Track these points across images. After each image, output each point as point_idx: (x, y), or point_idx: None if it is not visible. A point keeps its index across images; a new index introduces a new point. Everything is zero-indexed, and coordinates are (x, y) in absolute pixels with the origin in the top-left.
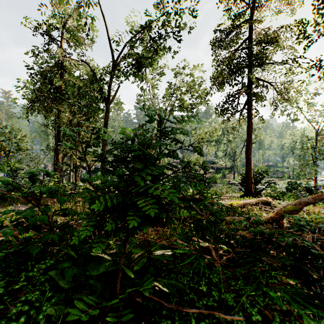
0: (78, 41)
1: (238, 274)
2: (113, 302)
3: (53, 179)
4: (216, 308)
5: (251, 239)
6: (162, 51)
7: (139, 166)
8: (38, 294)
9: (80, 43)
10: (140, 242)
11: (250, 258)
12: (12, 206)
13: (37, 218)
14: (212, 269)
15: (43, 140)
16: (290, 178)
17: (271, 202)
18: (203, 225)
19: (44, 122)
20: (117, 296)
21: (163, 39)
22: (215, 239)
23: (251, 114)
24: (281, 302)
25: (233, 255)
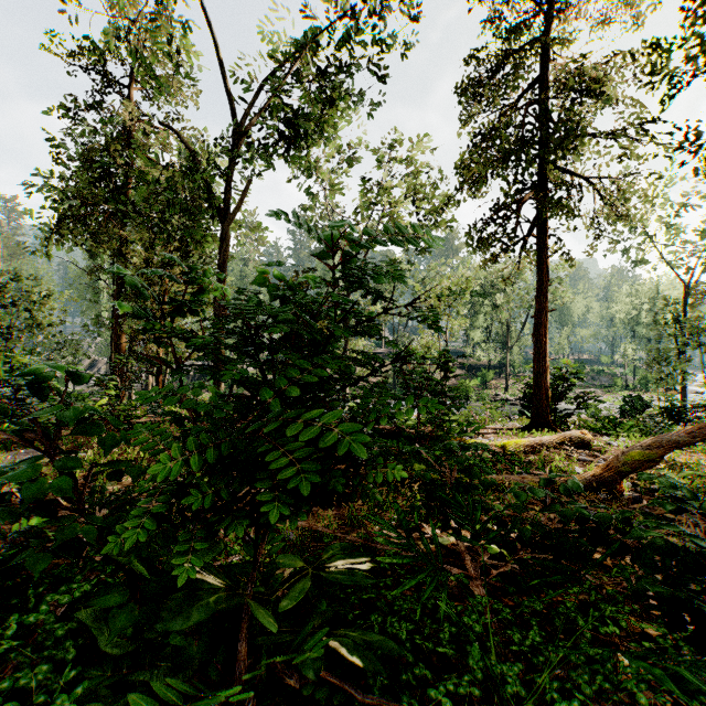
0: (163, 82)
1: (527, 613)
2: (229, 692)
3: (107, 392)
4: (479, 698)
5: (557, 531)
6: (349, 106)
7: (293, 358)
8: (45, 670)
9: (168, 87)
10: (298, 536)
11: (557, 577)
12: (10, 453)
13: (39, 486)
14: (465, 600)
15: (87, 306)
16: (629, 389)
17: (590, 441)
18: (445, 498)
19: (89, 265)
20: (240, 674)
21: (352, 78)
22: (473, 530)
23: (547, 247)
24: (635, 685)
25: (513, 565)
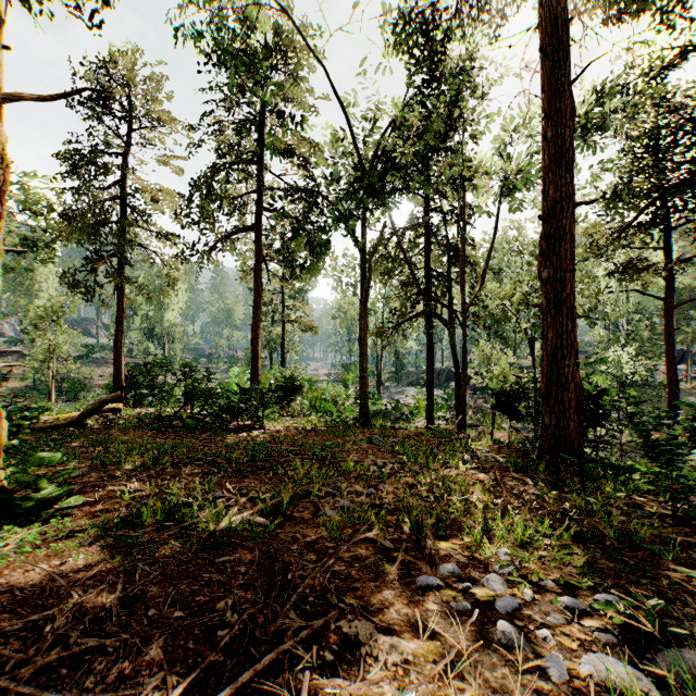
0: None
1: None
2: None
3: None
4: None
5: None
6: None
7: None
8: None
9: None
10: None
11: None
12: None
13: None
14: None
15: None
16: None
17: (123, 409)
18: None
19: None
20: None
21: None
22: None
23: (123, 292)
24: None
25: None
